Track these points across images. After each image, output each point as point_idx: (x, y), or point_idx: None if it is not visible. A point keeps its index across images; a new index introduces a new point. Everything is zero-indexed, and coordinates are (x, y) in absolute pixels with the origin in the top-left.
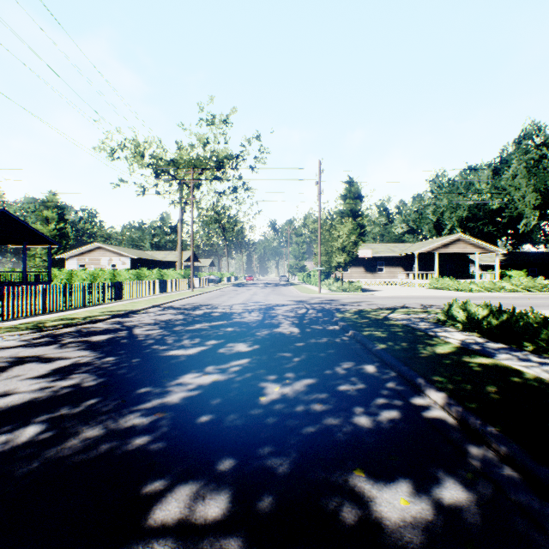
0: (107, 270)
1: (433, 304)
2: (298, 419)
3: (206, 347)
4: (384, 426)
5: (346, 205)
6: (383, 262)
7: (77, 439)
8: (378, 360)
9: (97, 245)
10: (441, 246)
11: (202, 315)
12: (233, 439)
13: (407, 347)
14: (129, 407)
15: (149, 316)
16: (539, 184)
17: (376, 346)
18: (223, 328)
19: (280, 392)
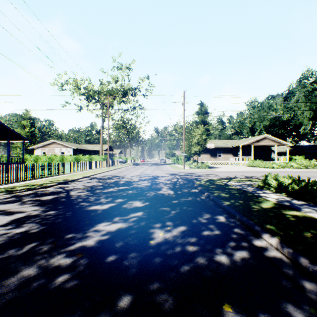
0: (58, 156)
1: (253, 176)
2: (177, 259)
3: (115, 204)
4: (239, 264)
5: (199, 118)
6: (221, 151)
7: (15, 277)
8: (226, 213)
9: (53, 141)
10: (255, 141)
11: (114, 182)
12: (131, 277)
13: (243, 204)
14: (58, 249)
15: (81, 183)
16: (312, 105)
17: (223, 203)
18: (126, 191)
19: (163, 236)
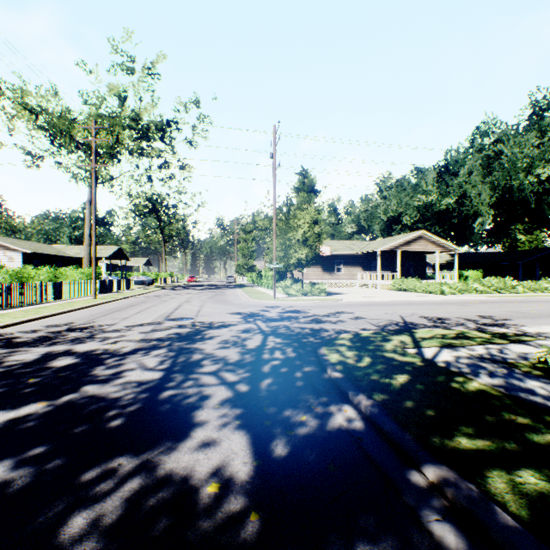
0: None
1: (439, 317)
2: None
3: None
4: None
5: (300, 198)
6: (342, 260)
7: None
8: None
9: None
10: (403, 244)
11: (21, 368)
12: None
13: None
14: None
15: None
16: (502, 178)
17: None
18: None
19: None
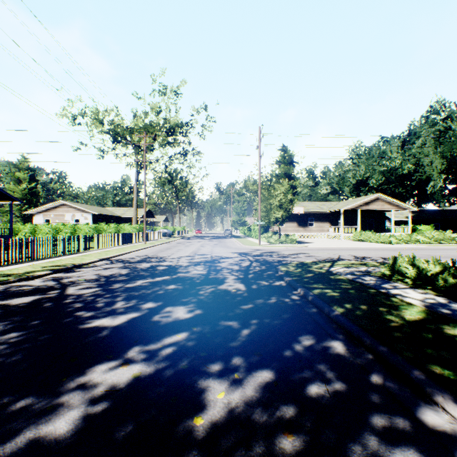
0: (68, 225)
1: (365, 256)
2: None
3: (139, 314)
4: None
5: (281, 169)
6: (313, 217)
7: None
8: (342, 331)
9: (61, 202)
10: (363, 204)
11: (148, 269)
12: None
13: (370, 312)
14: None
15: (94, 270)
16: (446, 151)
17: (334, 310)
18: (165, 286)
19: (225, 403)
